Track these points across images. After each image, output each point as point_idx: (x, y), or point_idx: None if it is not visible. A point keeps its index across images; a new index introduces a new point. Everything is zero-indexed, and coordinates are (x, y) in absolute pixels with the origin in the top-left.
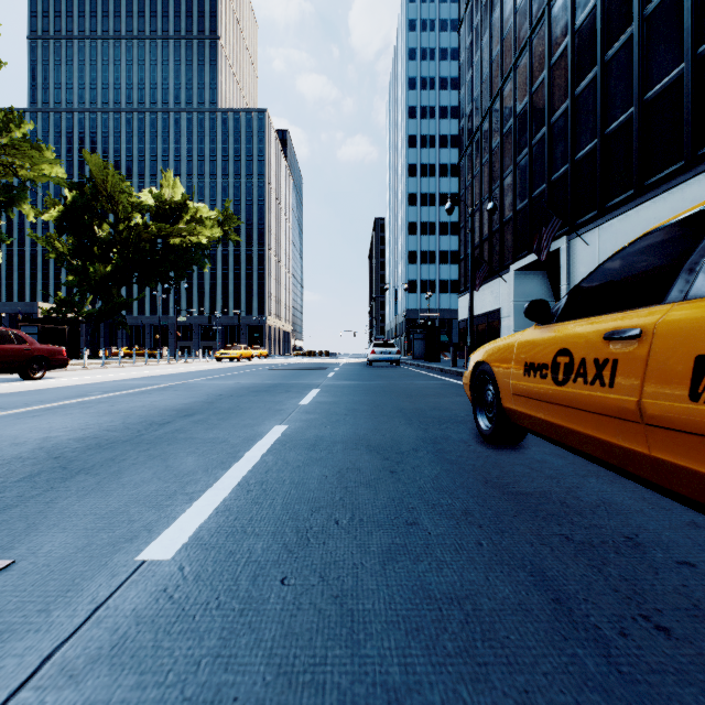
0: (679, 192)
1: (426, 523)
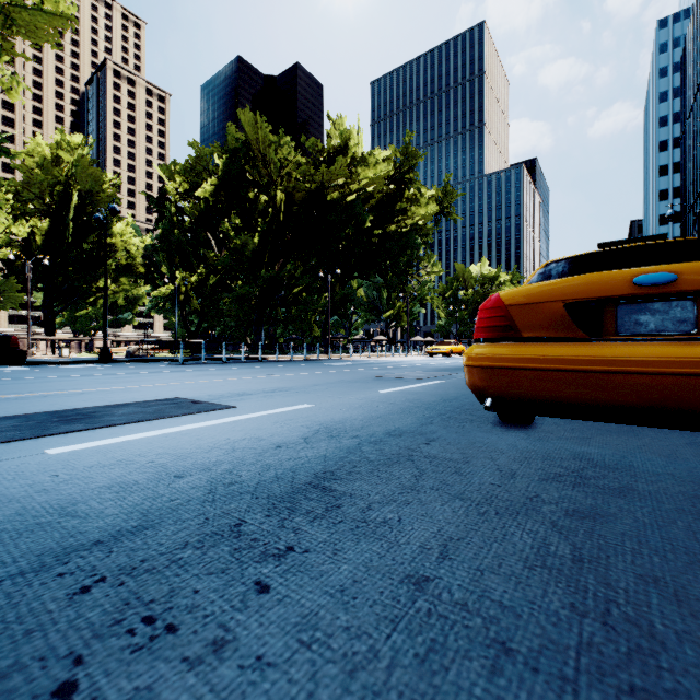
0: None
1: None
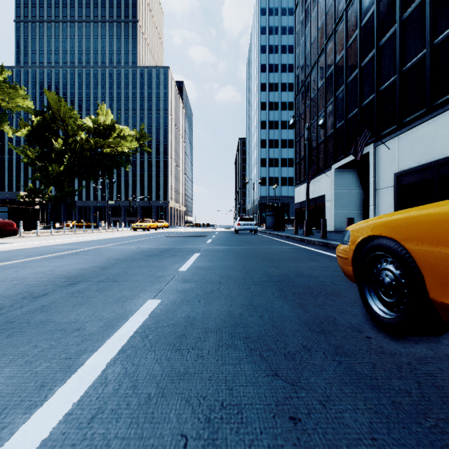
0: None
1: None
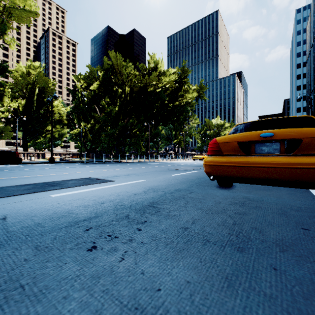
0: None
1: None
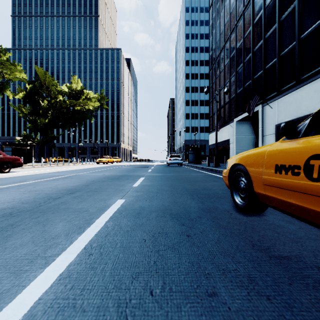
0: (318, 82)
1: (223, 294)
